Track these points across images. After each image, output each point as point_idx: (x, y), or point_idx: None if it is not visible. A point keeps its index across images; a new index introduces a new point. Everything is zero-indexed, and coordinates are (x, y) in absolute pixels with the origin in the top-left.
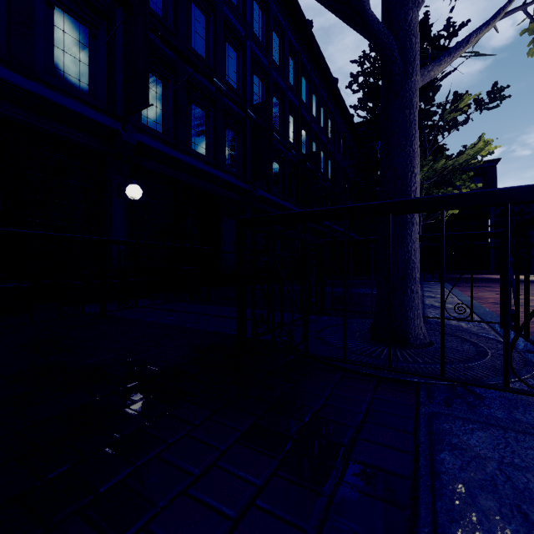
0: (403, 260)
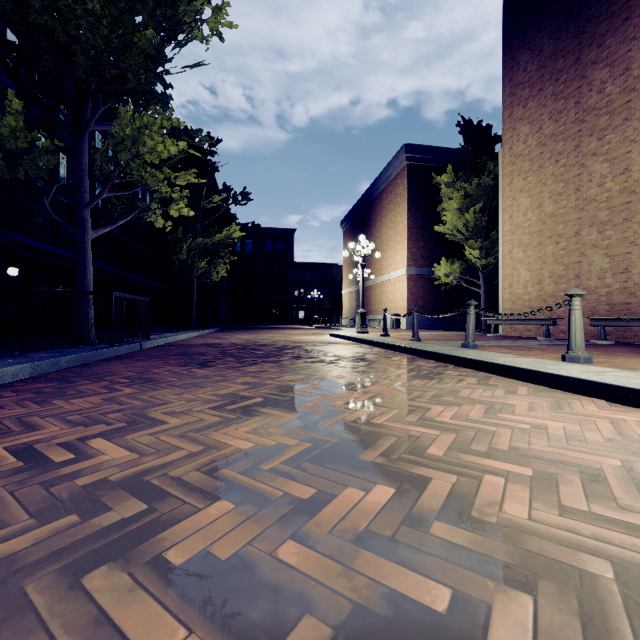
0: (82, 310)
